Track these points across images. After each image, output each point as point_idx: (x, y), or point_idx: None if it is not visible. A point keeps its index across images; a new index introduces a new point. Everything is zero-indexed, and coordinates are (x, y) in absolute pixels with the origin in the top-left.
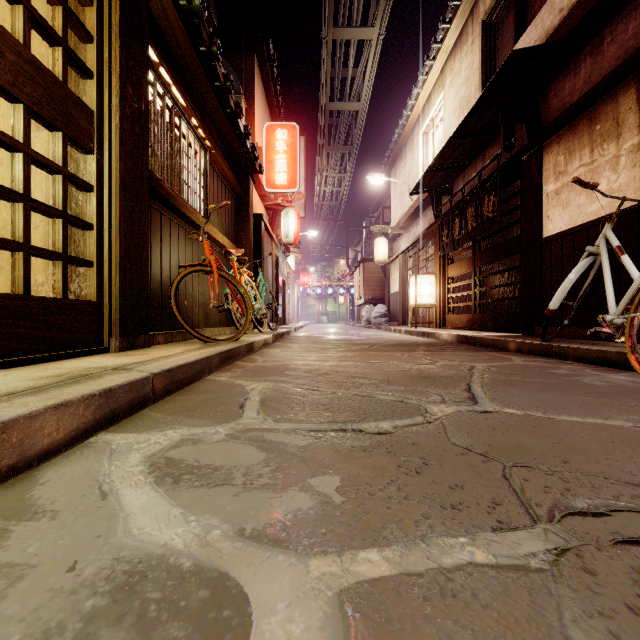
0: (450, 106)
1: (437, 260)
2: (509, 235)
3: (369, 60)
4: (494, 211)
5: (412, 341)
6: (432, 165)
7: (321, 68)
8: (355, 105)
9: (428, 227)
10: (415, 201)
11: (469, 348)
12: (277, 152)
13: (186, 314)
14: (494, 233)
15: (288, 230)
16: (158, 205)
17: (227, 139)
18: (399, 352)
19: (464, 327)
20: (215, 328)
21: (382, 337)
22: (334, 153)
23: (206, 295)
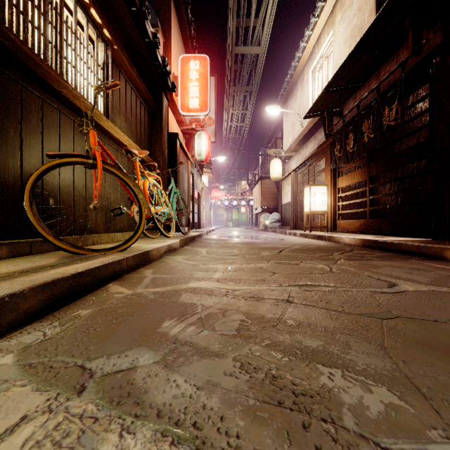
0: (340, 39)
1: (328, 173)
2: (390, 151)
3: (269, 4)
4: (397, 119)
5: (315, 245)
6: (328, 86)
7: (228, 12)
8: (256, 49)
9: (319, 146)
10: (305, 127)
11: (389, 255)
12: (190, 80)
13: (75, 218)
14: (393, 142)
15: (201, 149)
16: (13, 72)
17: (135, 44)
18: (320, 262)
19: (357, 231)
20: (117, 233)
21: (283, 240)
22: (238, 94)
23: (109, 198)
